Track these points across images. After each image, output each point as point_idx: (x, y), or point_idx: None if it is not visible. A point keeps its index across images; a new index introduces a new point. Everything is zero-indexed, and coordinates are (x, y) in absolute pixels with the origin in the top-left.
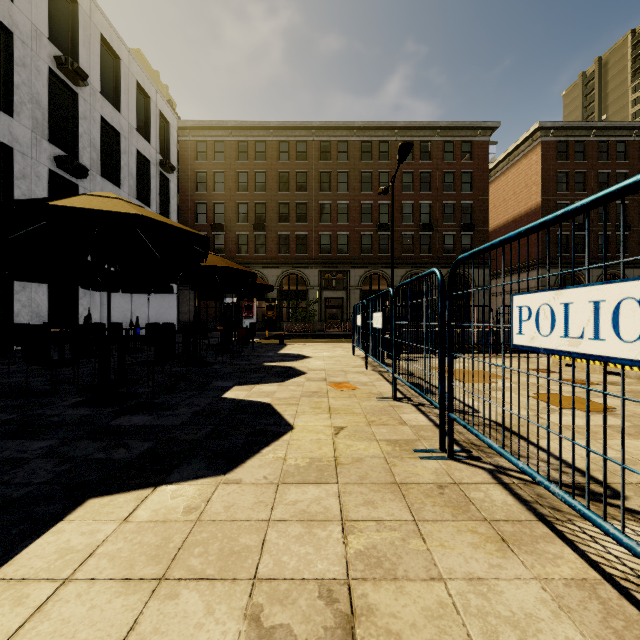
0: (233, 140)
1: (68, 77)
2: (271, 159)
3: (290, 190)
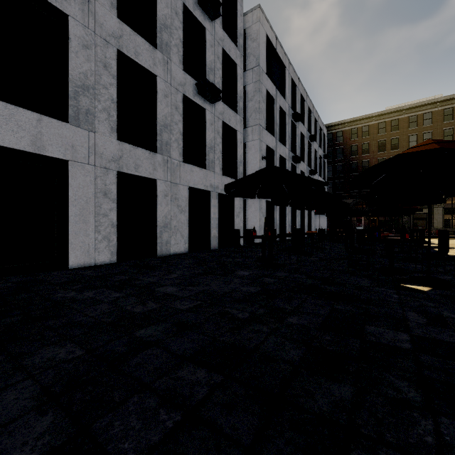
0: (348, 129)
1: (310, 140)
2: (373, 134)
3: (386, 150)
